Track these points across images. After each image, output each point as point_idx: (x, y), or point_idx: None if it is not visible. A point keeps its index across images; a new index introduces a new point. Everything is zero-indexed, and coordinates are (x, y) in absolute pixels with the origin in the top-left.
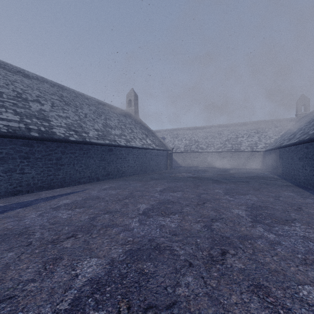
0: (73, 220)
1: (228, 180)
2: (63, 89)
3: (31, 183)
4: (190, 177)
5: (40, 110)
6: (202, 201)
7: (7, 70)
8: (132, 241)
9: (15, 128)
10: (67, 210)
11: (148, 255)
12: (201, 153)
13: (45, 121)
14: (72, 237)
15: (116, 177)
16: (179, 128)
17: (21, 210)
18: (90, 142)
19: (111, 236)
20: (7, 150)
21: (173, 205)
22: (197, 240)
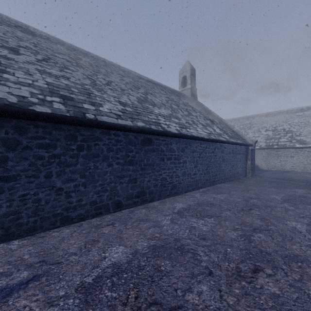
0: None
1: None
2: (88, 55)
3: None
4: None
5: None
6: None
7: None
8: None
9: None
10: None
11: None
12: (300, 149)
13: None
14: None
15: (160, 198)
16: (253, 115)
17: None
18: (93, 120)
19: None
20: None
21: None
22: None
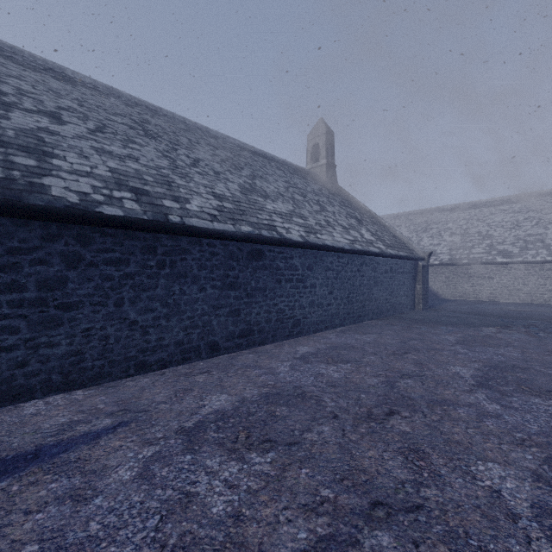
0: None
1: None
2: (158, 114)
3: None
4: (548, 354)
5: (38, 129)
6: None
7: (14, 62)
8: None
9: None
10: None
11: None
12: (504, 266)
13: (32, 154)
14: None
15: (275, 340)
16: (431, 208)
17: None
18: (180, 224)
19: None
20: None
21: None
22: None
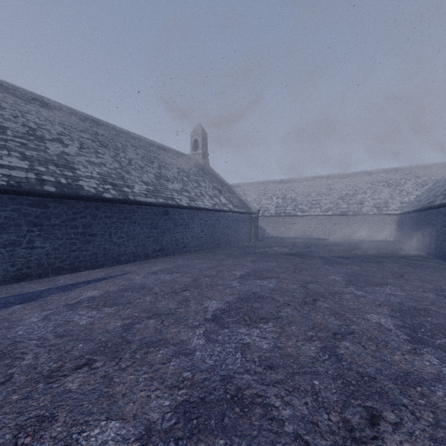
0: (95, 328)
1: (347, 260)
2: (99, 124)
3: (44, 262)
4: (286, 254)
5: (61, 153)
6: (312, 297)
7: (18, 97)
8: (190, 379)
9: (21, 179)
10: (90, 309)
11: (221, 417)
12: (301, 217)
13: (68, 169)
14: (85, 367)
15: (174, 254)
16: (268, 180)
17: (20, 307)
18: (134, 200)
19: (154, 366)
20: (7, 213)
21: (263, 303)
22: (314, 381)
